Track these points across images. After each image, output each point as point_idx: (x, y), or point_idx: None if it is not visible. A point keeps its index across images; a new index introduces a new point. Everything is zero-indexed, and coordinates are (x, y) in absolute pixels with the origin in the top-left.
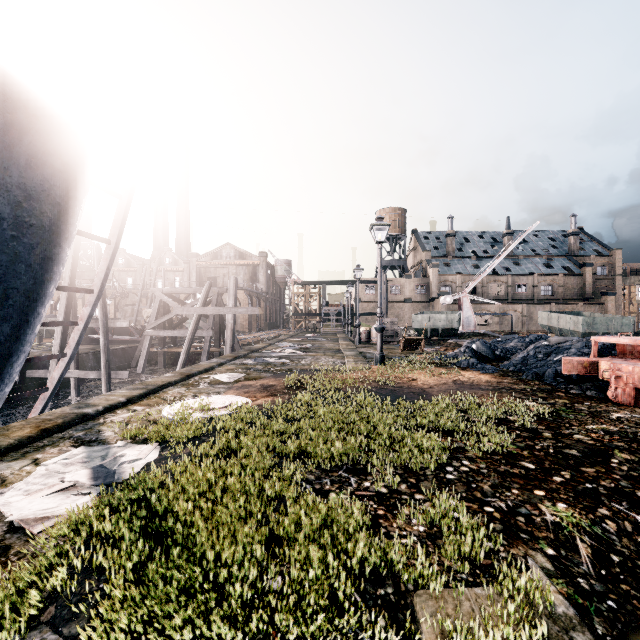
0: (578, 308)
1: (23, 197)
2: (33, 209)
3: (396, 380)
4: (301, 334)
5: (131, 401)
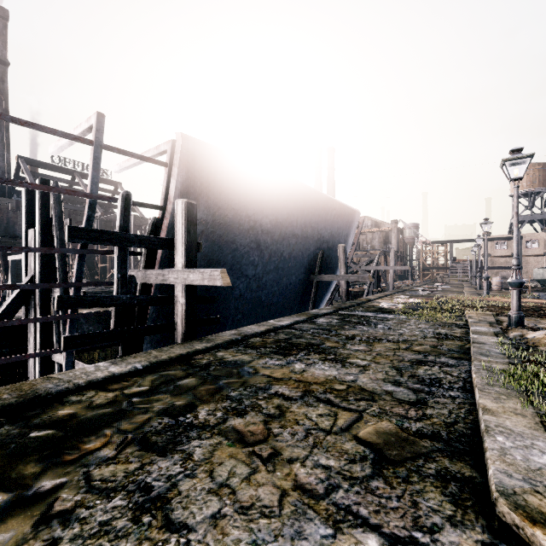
0: None
1: (346, 237)
2: (346, 240)
3: (489, 300)
4: (430, 283)
5: (377, 299)
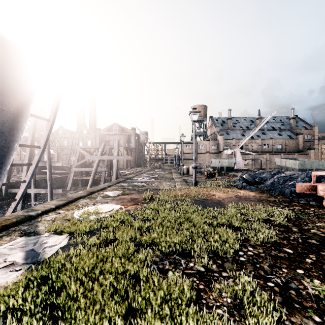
0: (295, 156)
1: None
2: (4, 101)
3: (204, 195)
4: (153, 169)
5: (58, 207)
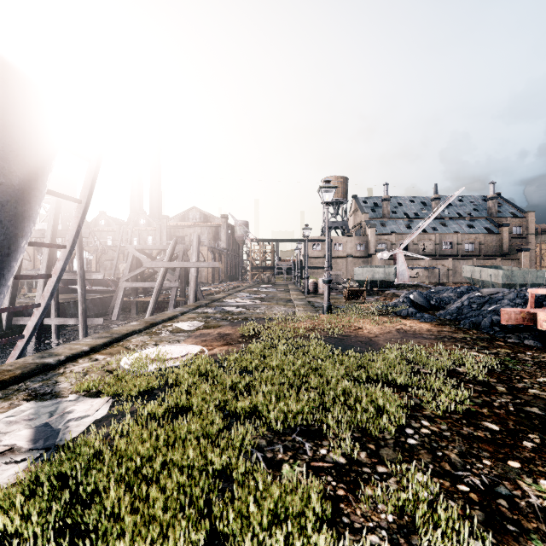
0: (497, 263)
1: None
2: (2, 168)
3: (343, 329)
4: (257, 285)
5: (94, 350)
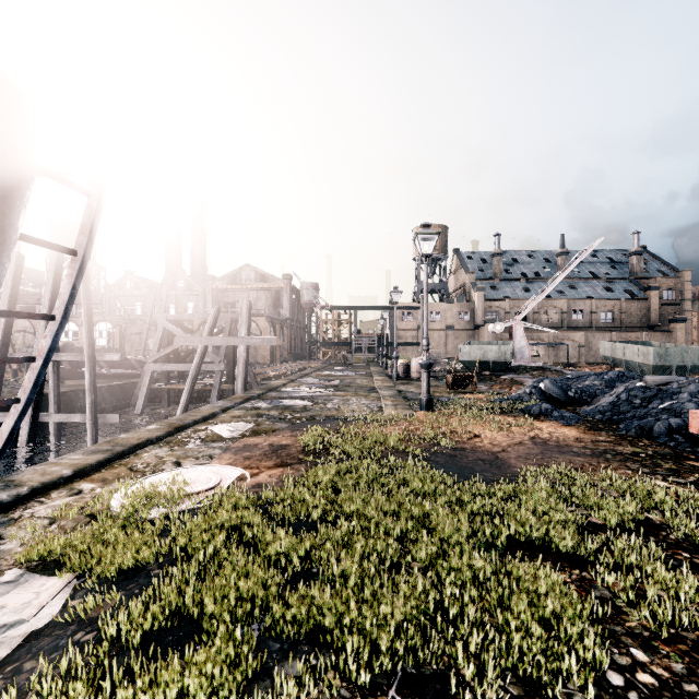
0: (643, 337)
1: None
2: None
3: (453, 437)
4: (329, 367)
5: (81, 473)
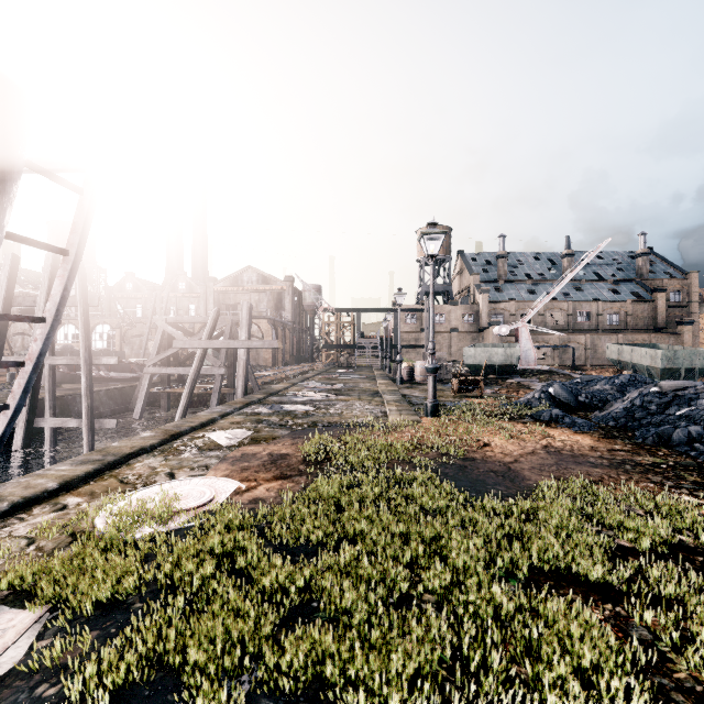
0: (650, 339)
1: None
2: None
3: (462, 445)
4: (332, 370)
5: (68, 486)
